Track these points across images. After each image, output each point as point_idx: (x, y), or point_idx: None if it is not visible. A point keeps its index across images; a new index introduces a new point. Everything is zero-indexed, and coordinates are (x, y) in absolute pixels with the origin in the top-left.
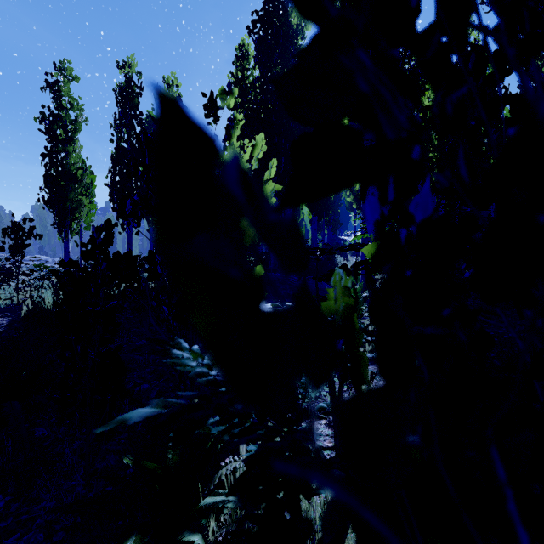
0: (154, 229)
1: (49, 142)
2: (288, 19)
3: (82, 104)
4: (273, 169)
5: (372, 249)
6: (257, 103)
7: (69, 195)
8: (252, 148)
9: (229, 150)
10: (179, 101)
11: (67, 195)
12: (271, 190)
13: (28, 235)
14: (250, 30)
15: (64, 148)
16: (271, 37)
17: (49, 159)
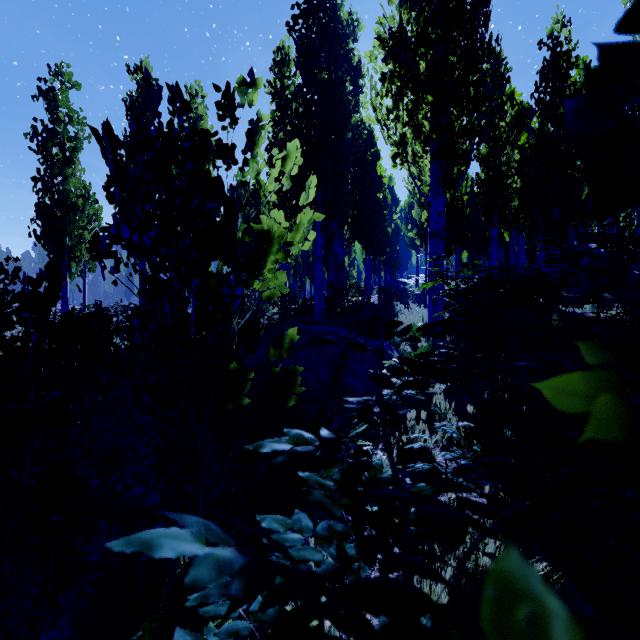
0: (141, 276)
1: (42, 163)
2: (337, 14)
3: (83, 118)
4: (311, 190)
5: (607, 406)
6: (299, 116)
7: (67, 229)
8: (283, 160)
9: (251, 165)
10: (178, 93)
11: (65, 229)
12: (309, 220)
13: (12, 279)
14: (290, 27)
15: (61, 171)
16: (316, 36)
17: (42, 184)
